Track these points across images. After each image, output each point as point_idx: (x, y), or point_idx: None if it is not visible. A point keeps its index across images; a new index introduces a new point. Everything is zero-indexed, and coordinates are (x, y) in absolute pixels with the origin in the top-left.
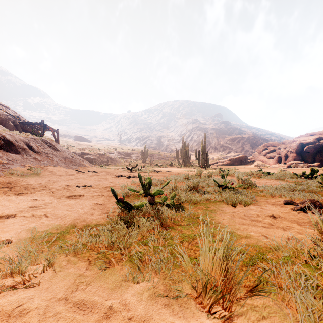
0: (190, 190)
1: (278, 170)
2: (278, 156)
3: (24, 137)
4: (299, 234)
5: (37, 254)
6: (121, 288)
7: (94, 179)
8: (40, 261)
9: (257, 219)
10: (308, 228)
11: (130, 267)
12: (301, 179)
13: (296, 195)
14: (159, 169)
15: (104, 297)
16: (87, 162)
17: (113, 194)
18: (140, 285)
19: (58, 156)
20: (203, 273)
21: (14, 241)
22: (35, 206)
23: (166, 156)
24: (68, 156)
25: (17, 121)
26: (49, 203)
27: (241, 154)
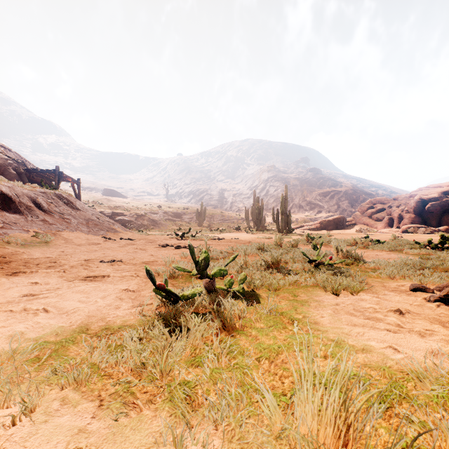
0: (266, 267)
1: (391, 238)
2: (389, 217)
3: (30, 190)
4: (448, 344)
5: (9, 388)
6: None
7: (128, 251)
8: (13, 400)
9: (375, 316)
10: None
11: (170, 413)
12: (426, 250)
13: (427, 276)
14: (222, 235)
15: None
16: (119, 226)
17: (149, 277)
18: None
19: (78, 217)
20: (304, 439)
21: None
22: (31, 294)
23: (232, 217)
24: (92, 217)
25: (22, 168)
26: (54, 288)
27: (336, 215)
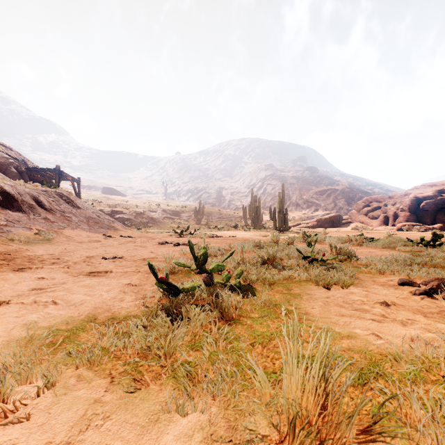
0: (262, 263)
1: (386, 235)
2: (385, 215)
3: (32, 189)
4: (427, 332)
5: (31, 366)
6: (159, 426)
7: (128, 248)
8: (35, 377)
9: (362, 307)
10: (438, 322)
11: (173, 387)
12: (418, 247)
13: (416, 271)
14: (220, 233)
15: (131, 440)
16: (119, 224)
17: (152, 271)
18: (188, 421)
19: (79, 215)
20: (288, 403)
21: (2, 343)
22: (39, 288)
23: (229, 215)
24: (92, 215)
25: (23, 166)
26: (60, 282)
27: (333, 213)
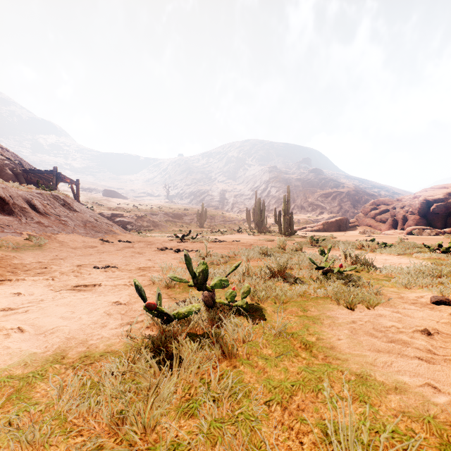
0: (271, 274)
1: (397, 240)
2: (393, 218)
3: (25, 191)
4: None
5: None
6: None
7: (125, 255)
8: None
9: (400, 338)
10: None
11: None
12: (438, 255)
13: (448, 286)
14: (223, 237)
15: None
16: (118, 228)
17: (138, 293)
18: None
19: (75, 219)
20: None
21: None
22: (10, 308)
23: (233, 219)
24: (90, 219)
25: (19, 168)
26: (38, 300)
27: (338, 216)
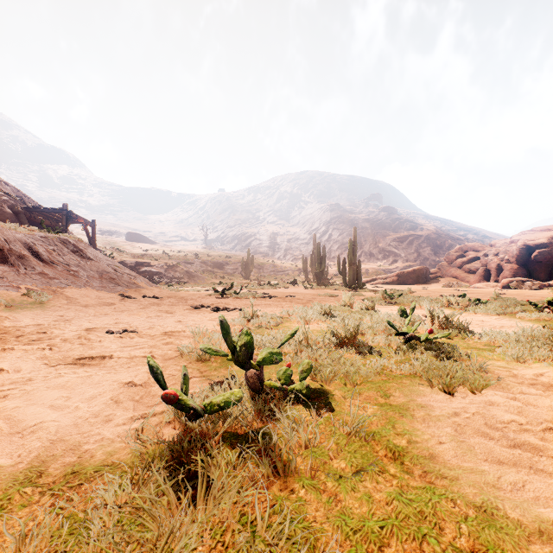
0: (337, 342)
1: (493, 295)
2: (485, 268)
3: (26, 234)
4: None
5: None
6: None
7: (149, 315)
8: None
9: (527, 441)
10: None
11: None
12: (548, 315)
13: None
14: (273, 291)
15: None
16: (142, 280)
17: (154, 377)
18: None
19: (89, 269)
20: None
21: None
22: None
23: (286, 268)
24: (107, 269)
25: (20, 206)
26: (24, 379)
27: (416, 265)
